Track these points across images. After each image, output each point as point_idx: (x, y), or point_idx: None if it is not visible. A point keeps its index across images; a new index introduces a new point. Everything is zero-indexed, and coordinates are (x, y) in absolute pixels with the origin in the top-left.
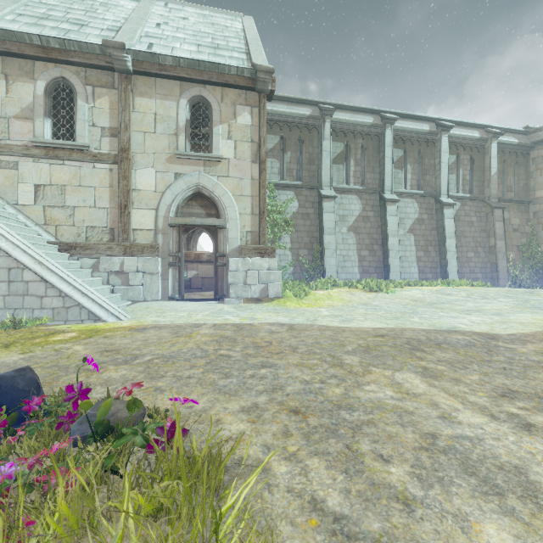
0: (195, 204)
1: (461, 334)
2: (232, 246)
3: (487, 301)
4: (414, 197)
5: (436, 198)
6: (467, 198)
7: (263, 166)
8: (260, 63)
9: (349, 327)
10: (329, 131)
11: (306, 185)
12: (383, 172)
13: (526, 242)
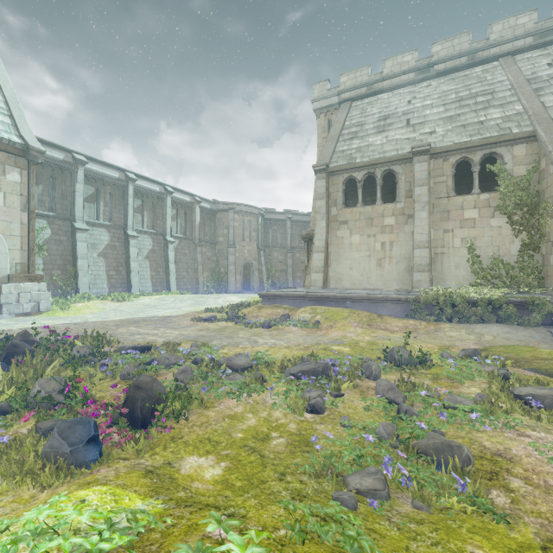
0: None
1: (157, 317)
2: (2, 274)
3: (181, 303)
4: (149, 234)
5: (164, 236)
6: (183, 238)
7: (33, 215)
8: (29, 137)
9: (108, 320)
10: (82, 177)
11: (60, 216)
12: (127, 215)
13: (214, 266)
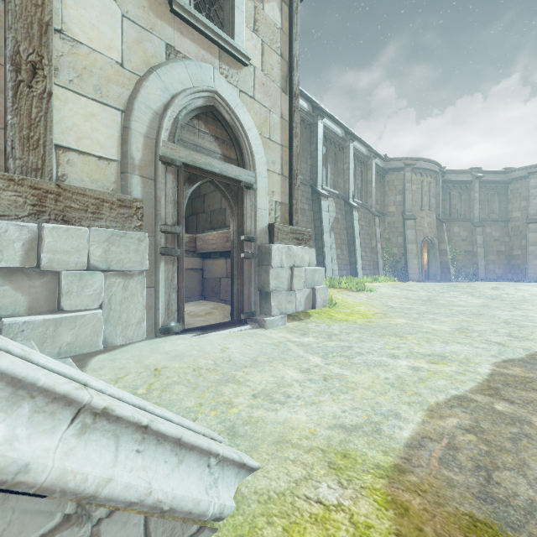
0: (204, 128)
1: None
2: (260, 223)
3: (450, 295)
4: (332, 196)
5: (346, 200)
6: (360, 205)
7: (296, 103)
8: None
9: None
10: None
11: None
12: (316, 165)
13: (385, 245)
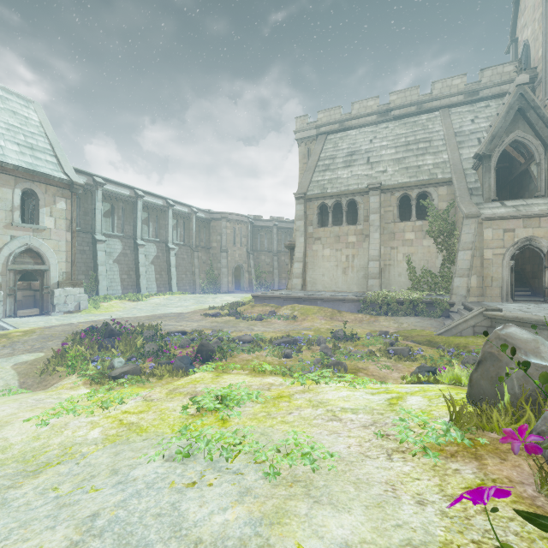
0: (26, 255)
1: (173, 314)
2: (53, 281)
3: (186, 302)
4: (154, 242)
5: (166, 244)
6: (182, 245)
7: (74, 234)
8: (72, 173)
9: (138, 316)
10: (101, 196)
11: (83, 230)
12: (136, 227)
13: (209, 269)
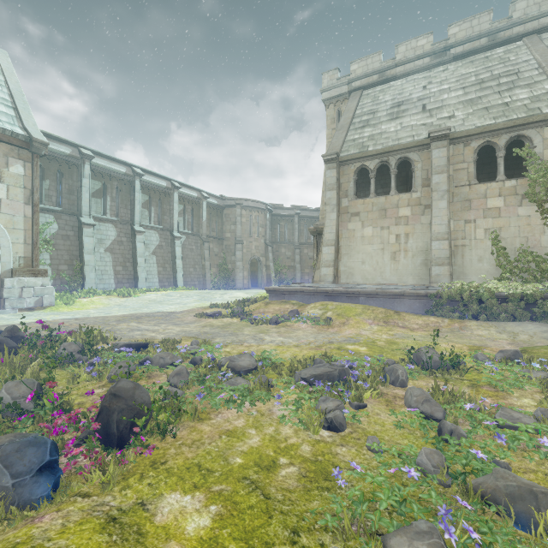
0: None
1: (161, 313)
2: (5, 268)
3: (187, 298)
4: (156, 230)
5: (171, 232)
6: (190, 234)
7: (36, 208)
8: (33, 129)
9: (110, 316)
10: (89, 171)
11: (66, 211)
12: (133, 210)
13: (221, 262)
